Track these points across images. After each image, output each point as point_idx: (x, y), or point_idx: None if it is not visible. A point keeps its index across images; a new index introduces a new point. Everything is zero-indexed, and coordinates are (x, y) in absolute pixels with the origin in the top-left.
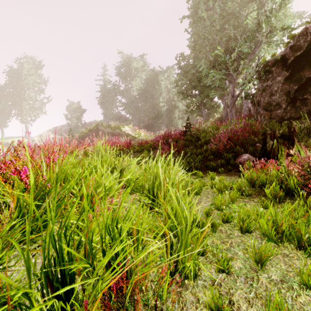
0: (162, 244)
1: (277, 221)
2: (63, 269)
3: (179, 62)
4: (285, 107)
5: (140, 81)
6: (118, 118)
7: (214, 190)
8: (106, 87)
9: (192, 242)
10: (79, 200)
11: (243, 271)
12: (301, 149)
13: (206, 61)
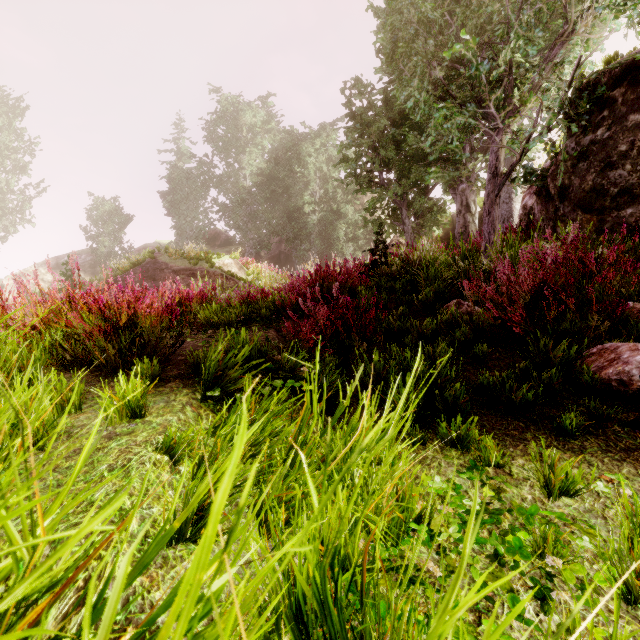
0: None
1: None
2: None
3: (349, 102)
4: None
5: (259, 155)
6: (210, 238)
7: None
8: (181, 167)
9: None
10: None
11: None
12: None
13: (425, 84)
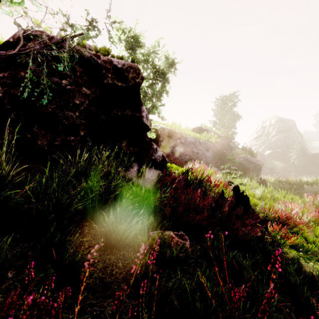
0: None
1: None
2: None
3: None
4: (84, 135)
5: None
6: None
7: None
8: None
9: None
10: None
11: None
12: None
13: None
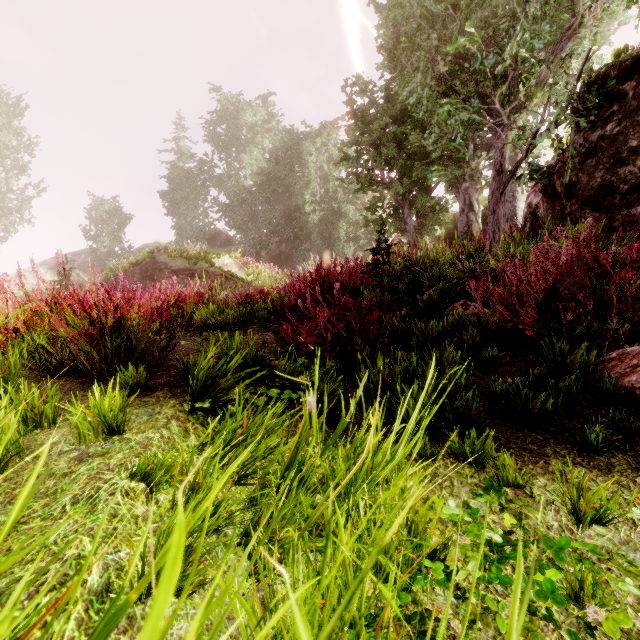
0: None
1: None
2: None
3: (350, 100)
4: None
5: (260, 155)
6: (210, 238)
7: None
8: (181, 167)
9: None
10: None
11: None
12: None
13: (428, 79)
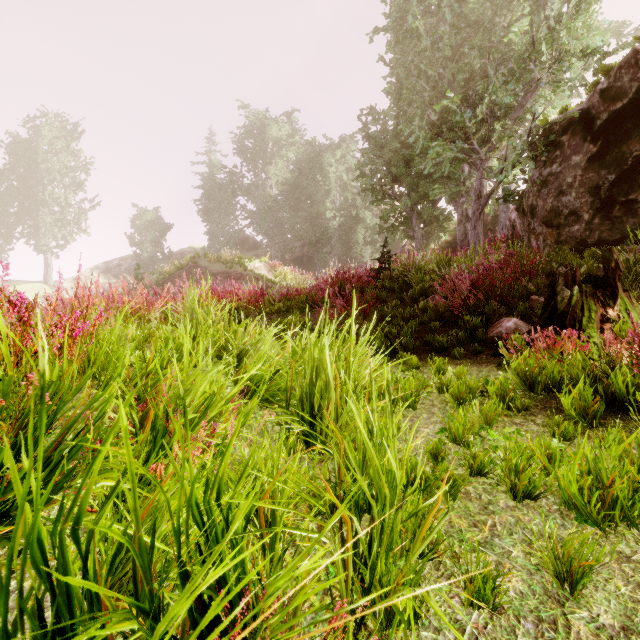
0: (333, 558)
1: (600, 476)
2: (70, 626)
3: (365, 127)
4: (589, 218)
5: (284, 166)
6: (239, 242)
7: (445, 397)
8: (214, 179)
9: (405, 530)
10: (138, 426)
11: (528, 603)
12: (632, 307)
13: (424, 124)
